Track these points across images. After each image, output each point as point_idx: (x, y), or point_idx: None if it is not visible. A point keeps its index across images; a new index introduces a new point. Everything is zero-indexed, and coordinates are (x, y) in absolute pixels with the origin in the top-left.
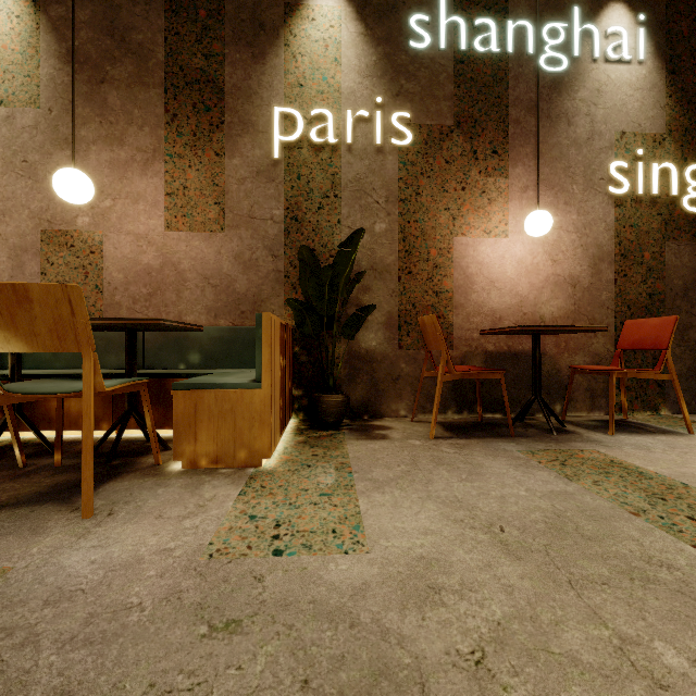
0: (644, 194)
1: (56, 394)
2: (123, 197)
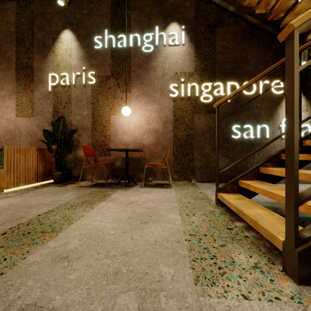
0: (185, 96)
1: None
2: (3, 107)
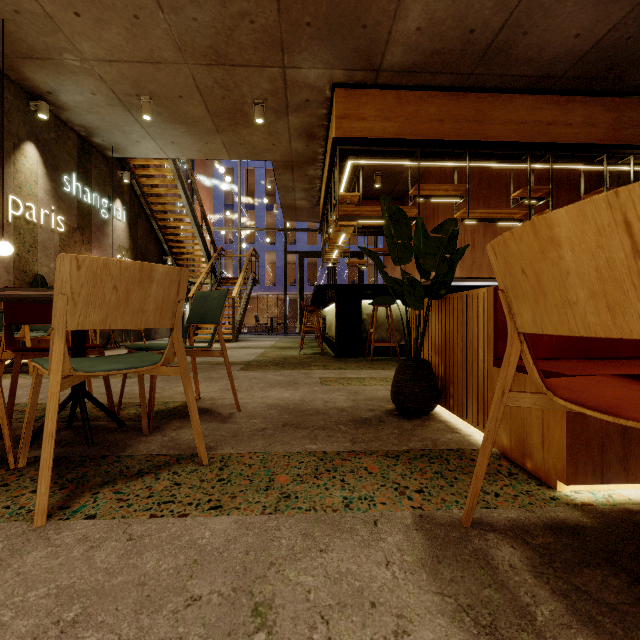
0: None
1: None
2: None
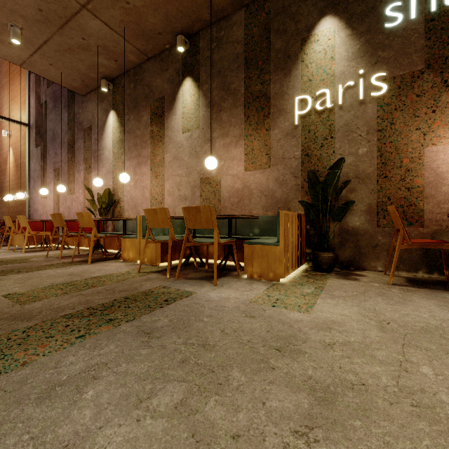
0: None
1: (206, 243)
2: (228, 159)
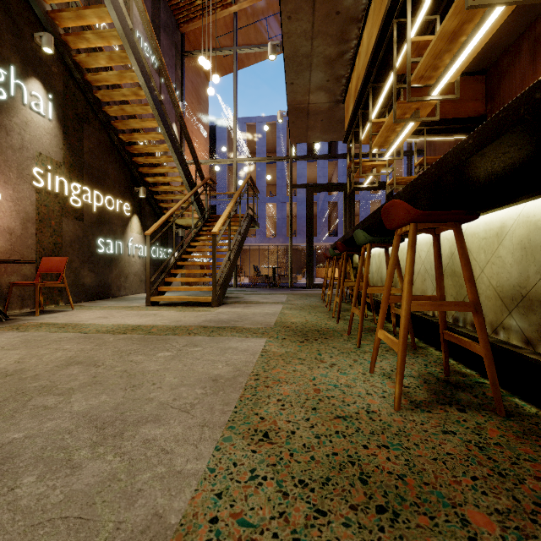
0: (52, 190)
1: None
2: None
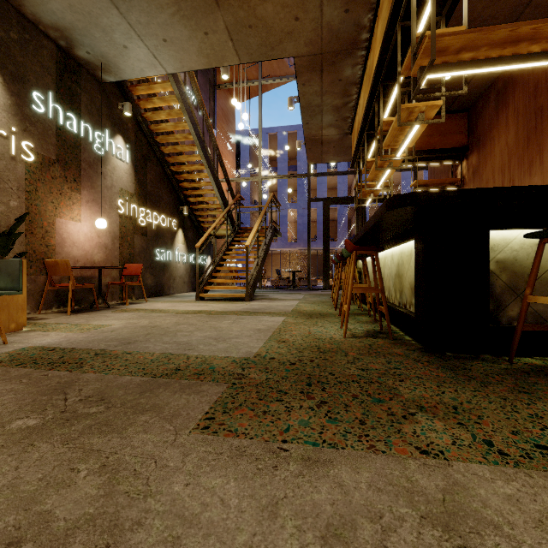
0: (128, 215)
1: None
2: None
